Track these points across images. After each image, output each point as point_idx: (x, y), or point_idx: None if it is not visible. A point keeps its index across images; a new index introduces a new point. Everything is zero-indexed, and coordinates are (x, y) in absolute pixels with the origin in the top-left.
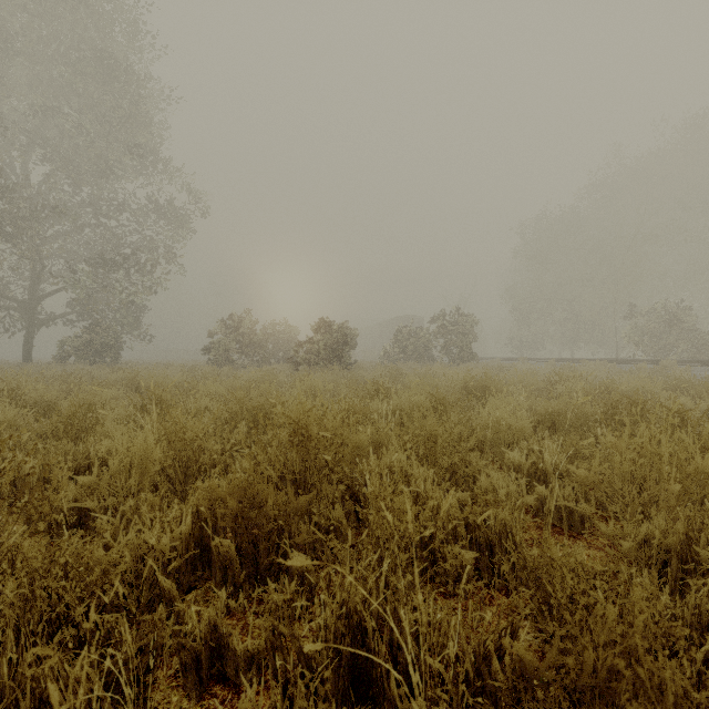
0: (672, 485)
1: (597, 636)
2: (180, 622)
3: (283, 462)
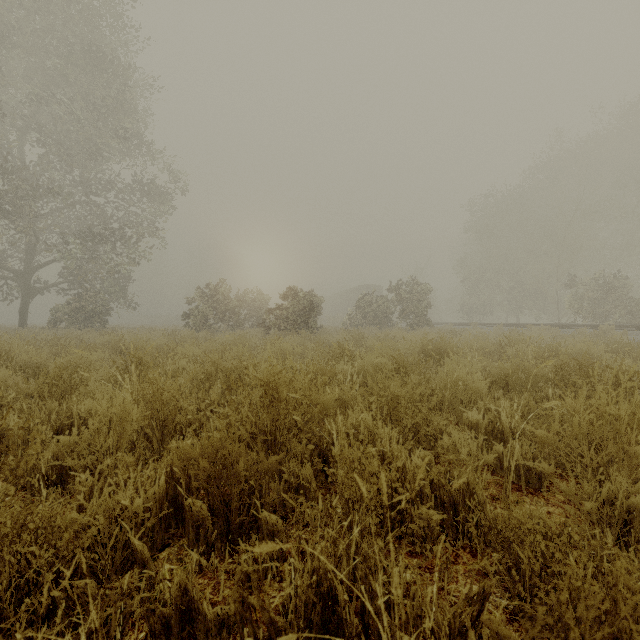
0: (633, 447)
1: (581, 613)
2: (151, 583)
3: (254, 422)
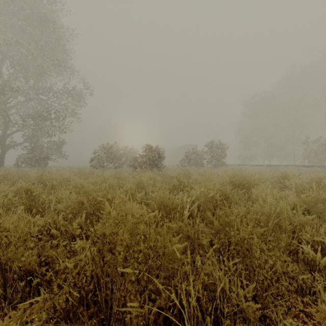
0: None
1: None
2: None
3: (78, 298)
